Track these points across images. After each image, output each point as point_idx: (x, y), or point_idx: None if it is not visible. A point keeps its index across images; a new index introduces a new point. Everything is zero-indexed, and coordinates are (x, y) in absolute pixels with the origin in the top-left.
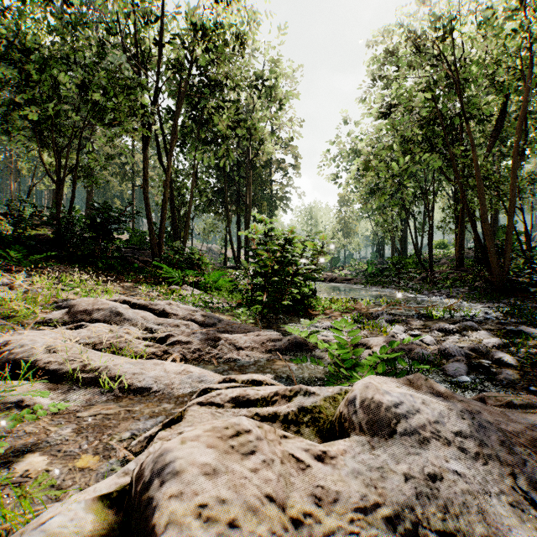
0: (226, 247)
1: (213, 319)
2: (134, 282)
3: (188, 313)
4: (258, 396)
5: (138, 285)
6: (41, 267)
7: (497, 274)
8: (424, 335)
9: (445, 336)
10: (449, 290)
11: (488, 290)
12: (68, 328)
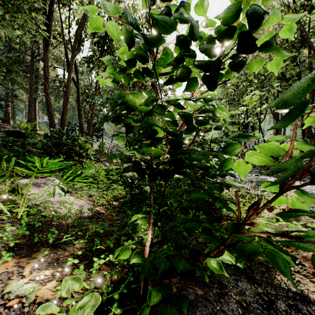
0: (126, 142)
1: None
2: None
3: None
4: None
5: None
6: None
7: None
8: None
9: None
10: None
11: None
12: None
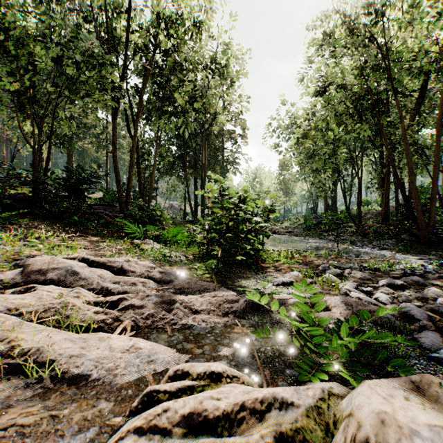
0: (185, 204)
1: (170, 275)
2: (101, 236)
3: (146, 270)
4: (219, 412)
5: (104, 239)
6: (15, 223)
7: (423, 229)
8: (377, 293)
9: (396, 293)
10: (379, 242)
11: (414, 242)
12: (17, 291)
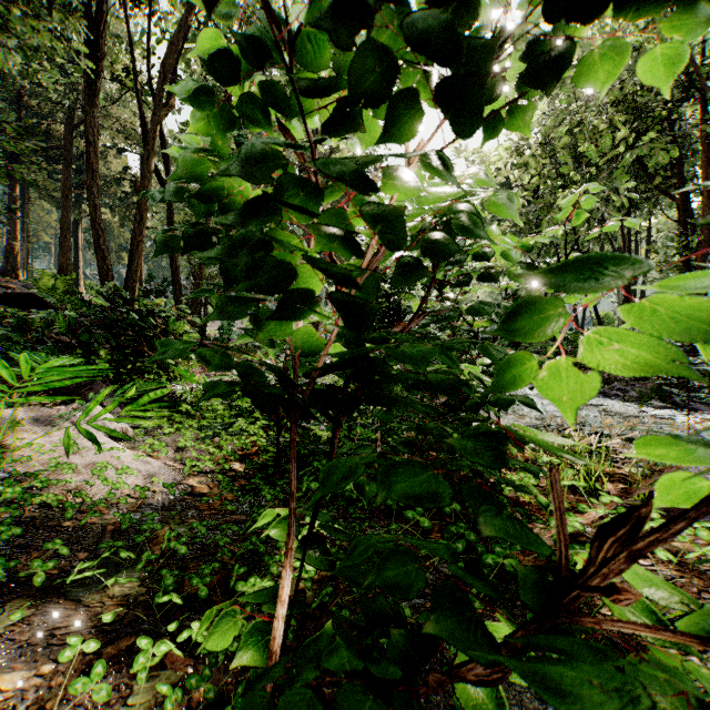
0: None
1: None
2: None
3: None
4: None
5: None
6: None
7: None
8: None
9: None
10: None
11: None
12: None
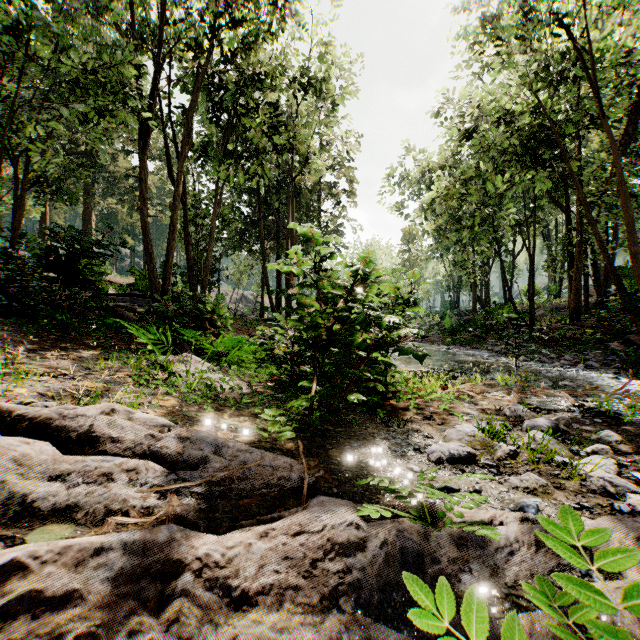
0: (262, 294)
1: (205, 443)
2: (105, 348)
3: (147, 434)
4: None
5: (106, 354)
6: None
7: None
8: None
9: None
10: (573, 355)
11: (632, 355)
12: None
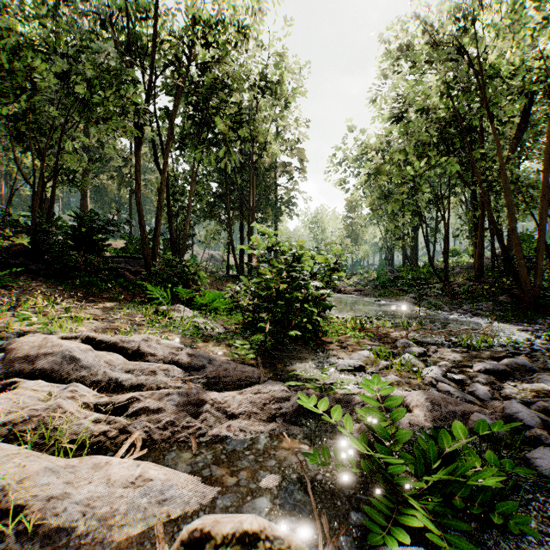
0: (228, 254)
1: (202, 358)
2: (119, 300)
3: (170, 352)
4: None
5: (121, 305)
6: (6, 285)
7: (527, 289)
8: (473, 384)
9: (496, 383)
10: (471, 305)
11: (515, 306)
12: None
